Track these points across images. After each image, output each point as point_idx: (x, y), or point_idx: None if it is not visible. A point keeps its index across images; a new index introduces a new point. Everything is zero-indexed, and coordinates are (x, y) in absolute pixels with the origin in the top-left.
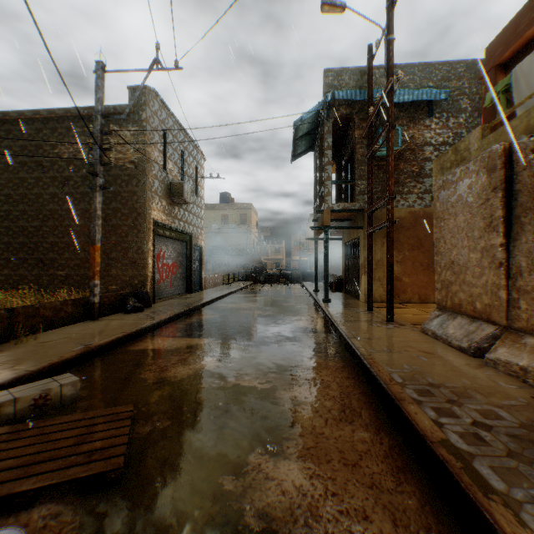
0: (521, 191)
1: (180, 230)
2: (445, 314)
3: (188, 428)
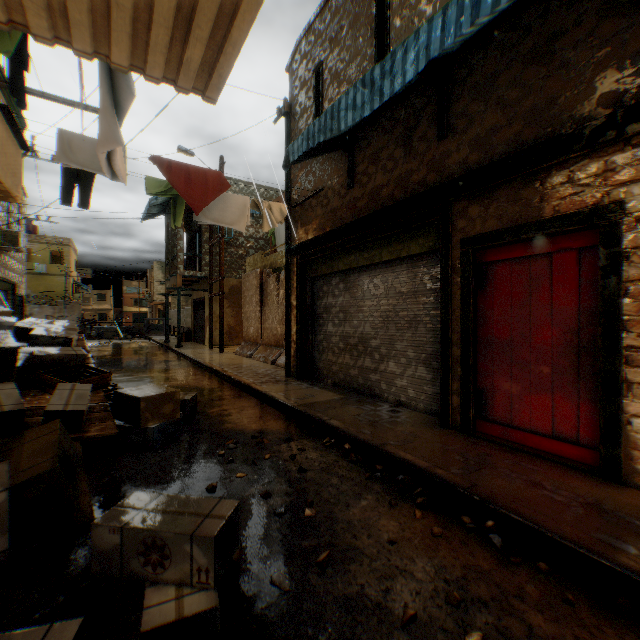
0: (265, 290)
1: (8, 280)
2: (246, 344)
3: (129, 383)
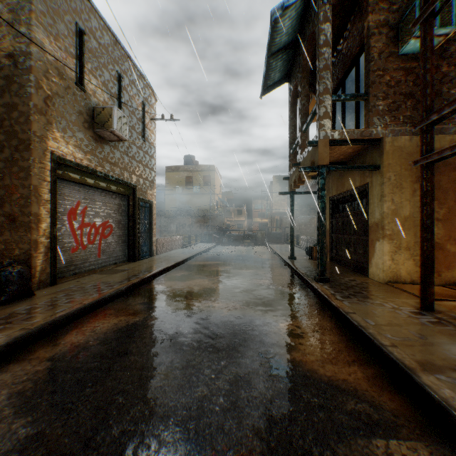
0: None
1: (114, 178)
2: None
3: None
